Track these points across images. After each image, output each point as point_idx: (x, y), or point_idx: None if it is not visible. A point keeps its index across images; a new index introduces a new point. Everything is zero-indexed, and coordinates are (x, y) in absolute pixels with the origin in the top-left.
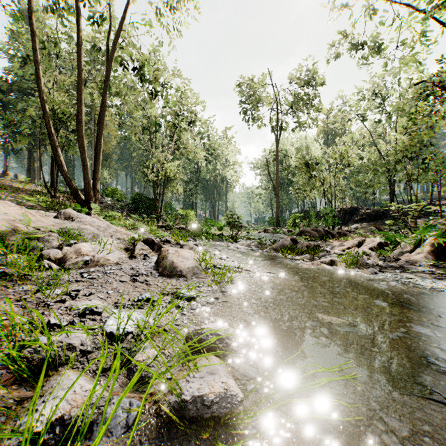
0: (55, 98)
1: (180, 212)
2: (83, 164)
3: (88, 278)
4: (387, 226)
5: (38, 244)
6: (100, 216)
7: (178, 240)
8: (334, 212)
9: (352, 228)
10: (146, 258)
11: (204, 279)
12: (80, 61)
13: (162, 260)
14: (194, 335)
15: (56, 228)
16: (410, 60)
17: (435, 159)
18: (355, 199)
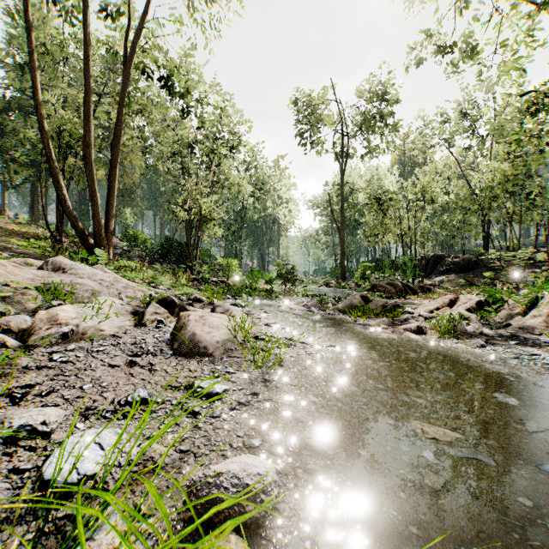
0: (60, 116)
1: (219, 262)
2: (92, 198)
3: (60, 361)
4: (487, 280)
5: (0, 307)
6: (108, 266)
7: (211, 298)
8: (414, 261)
9: (436, 282)
10: (160, 326)
11: (240, 358)
12: (88, 66)
13: (179, 331)
14: (201, 488)
15: (37, 283)
16: (512, 68)
17: (543, 193)
18: (438, 245)
